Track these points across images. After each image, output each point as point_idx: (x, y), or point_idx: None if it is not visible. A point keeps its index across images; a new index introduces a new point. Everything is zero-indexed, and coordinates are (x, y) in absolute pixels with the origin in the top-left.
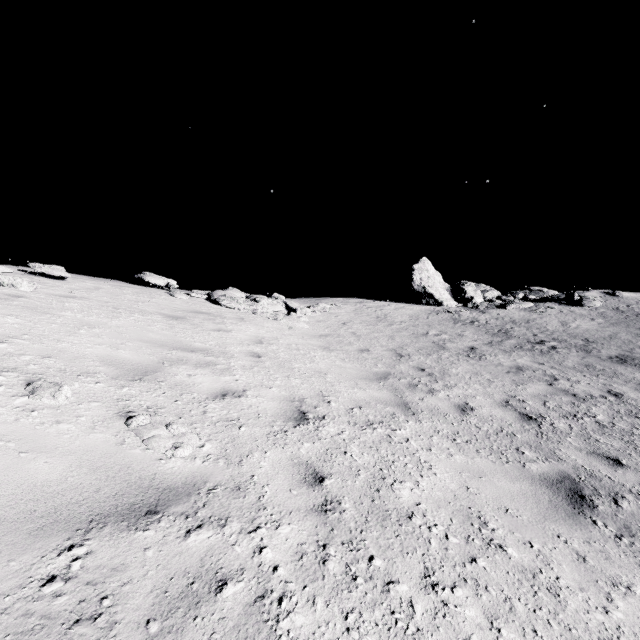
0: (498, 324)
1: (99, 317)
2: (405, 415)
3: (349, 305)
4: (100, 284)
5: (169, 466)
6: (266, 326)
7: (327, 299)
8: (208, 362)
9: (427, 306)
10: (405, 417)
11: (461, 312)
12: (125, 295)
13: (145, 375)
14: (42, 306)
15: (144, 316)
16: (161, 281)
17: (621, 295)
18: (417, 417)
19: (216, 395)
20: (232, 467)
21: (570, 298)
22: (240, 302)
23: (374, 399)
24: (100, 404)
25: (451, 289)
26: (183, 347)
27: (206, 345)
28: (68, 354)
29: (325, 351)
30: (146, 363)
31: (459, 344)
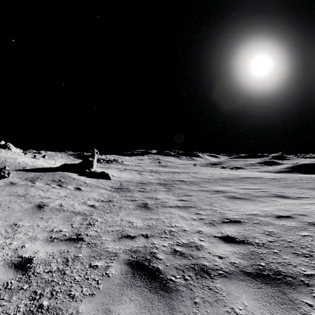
0: None
1: None
2: None
3: None
4: None
5: None
6: None
7: None
8: None
9: None
10: None
11: None
12: None
13: None
14: None
15: None
16: None
17: (48, 152)
18: None
19: None
20: None
21: (39, 152)
22: None
23: None
24: None
25: None
26: None
27: None
28: None
29: None
30: None
31: None
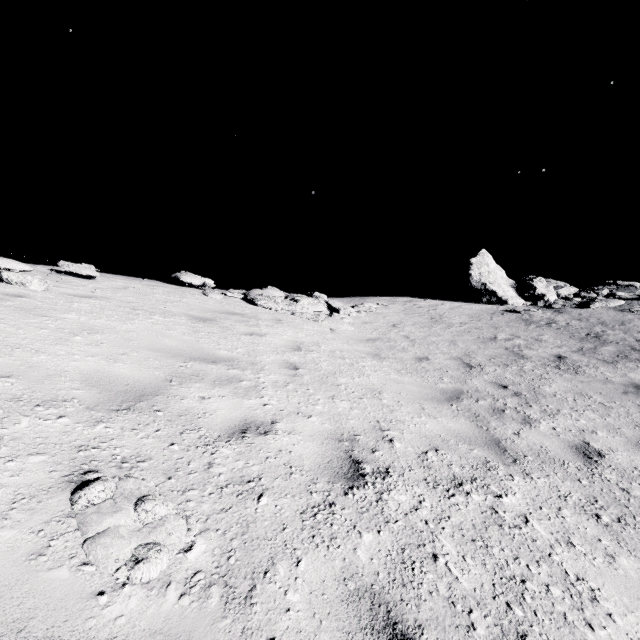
0: (583, 326)
1: (109, 320)
2: (504, 464)
3: (397, 304)
4: (131, 283)
5: (110, 614)
6: (306, 329)
7: (372, 298)
8: (231, 377)
9: (488, 305)
10: (505, 468)
11: (531, 312)
12: (154, 295)
13: (139, 400)
14: (42, 307)
15: (166, 318)
16: (197, 280)
17: None
18: (522, 467)
19: (232, 431)
20: (232, 612)
21: None
22: (278, 302)
23: (452, 434)
24: (45, 458)
25: (516, 285)
26: (203, 357)
27: (233, 353)
28: (39, 371)
29: (375, 359)
30: (147, 381)
31: (540, 351)
